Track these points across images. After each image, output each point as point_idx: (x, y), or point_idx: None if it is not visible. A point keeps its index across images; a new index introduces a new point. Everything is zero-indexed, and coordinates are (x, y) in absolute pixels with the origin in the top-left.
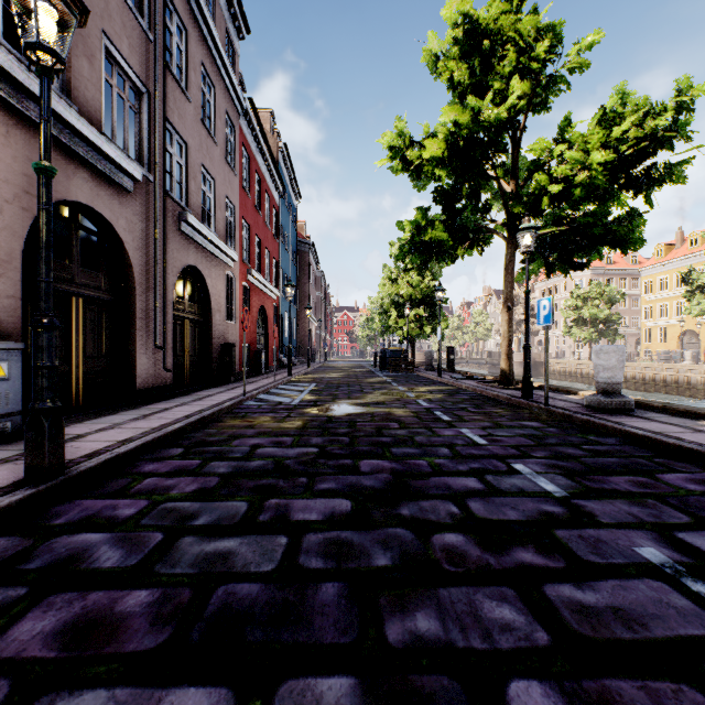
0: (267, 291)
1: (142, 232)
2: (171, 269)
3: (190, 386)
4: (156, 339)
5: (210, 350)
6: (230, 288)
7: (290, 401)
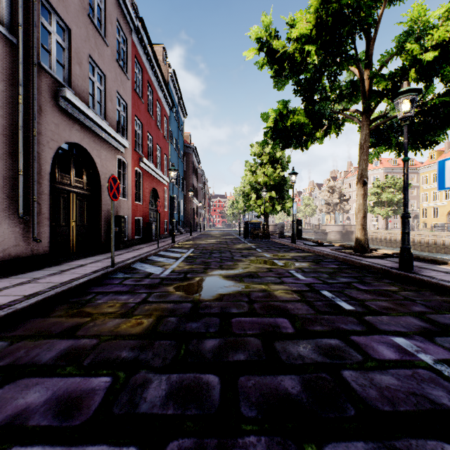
0: (158, 177)
1: None
2: (46, 141)
3: (77, 253)
4: (19, 209)
5: (100, 221)
6: (123, 171)
7: (160, 272)
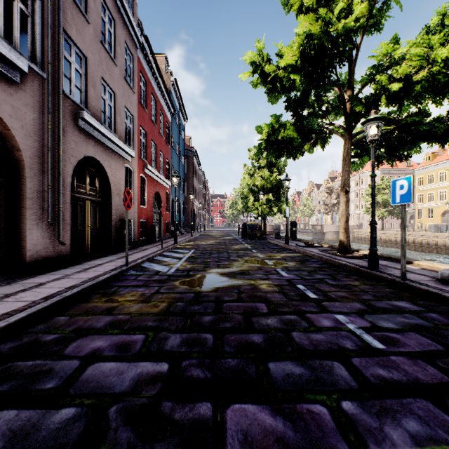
0: (161, 181)
1: (34, 122)
2: (68, 157)
3: (91, 254)
4: (49, 217)
5: (110, 225)
6: (130, 177)
7: (166, 270)
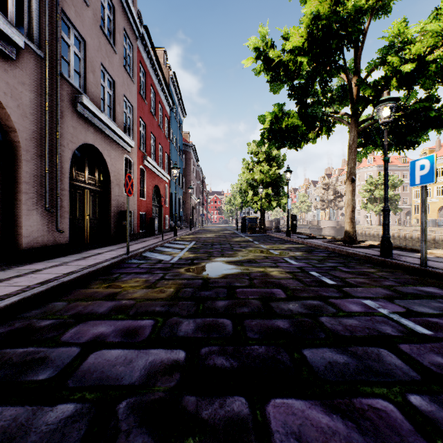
0: (160, 175)
1: (30, 102)
2: (66, 143)
3: (90, 244)
4: (46, 203)
5: (110, 216)
6: (129, 169)
7: (169, 259)
